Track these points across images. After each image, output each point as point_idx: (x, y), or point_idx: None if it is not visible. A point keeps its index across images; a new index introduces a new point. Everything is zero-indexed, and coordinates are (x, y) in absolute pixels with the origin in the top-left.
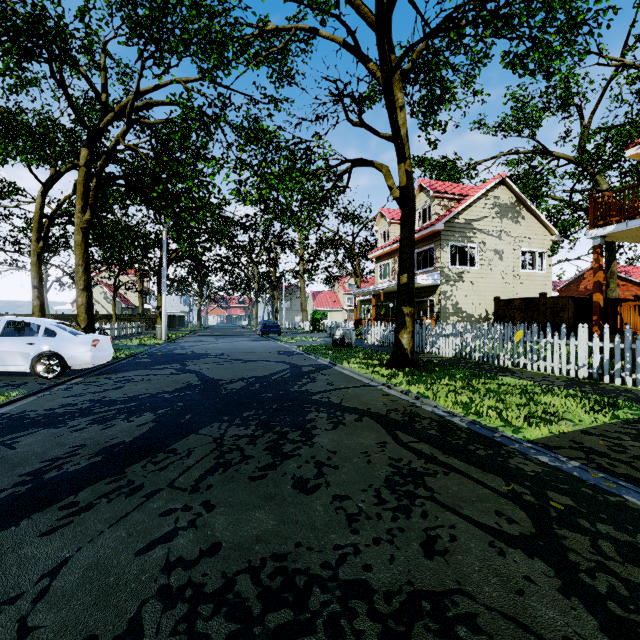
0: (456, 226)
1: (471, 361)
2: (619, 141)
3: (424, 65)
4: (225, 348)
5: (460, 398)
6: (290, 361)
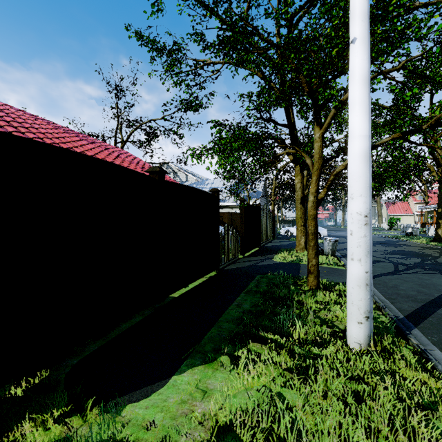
0: None
1: None
2: None
3: None
4: None
5: None
6: (386, 239)
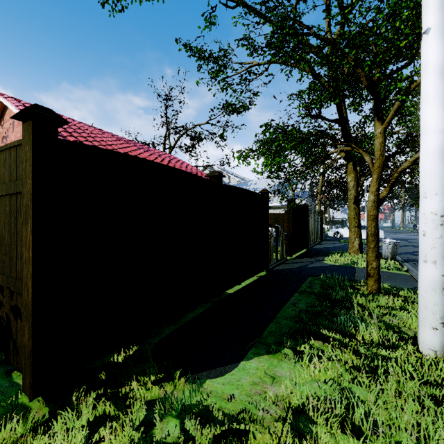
0: None
1: None
2: None
3: None
4: (411, 237)
5: None
6: None
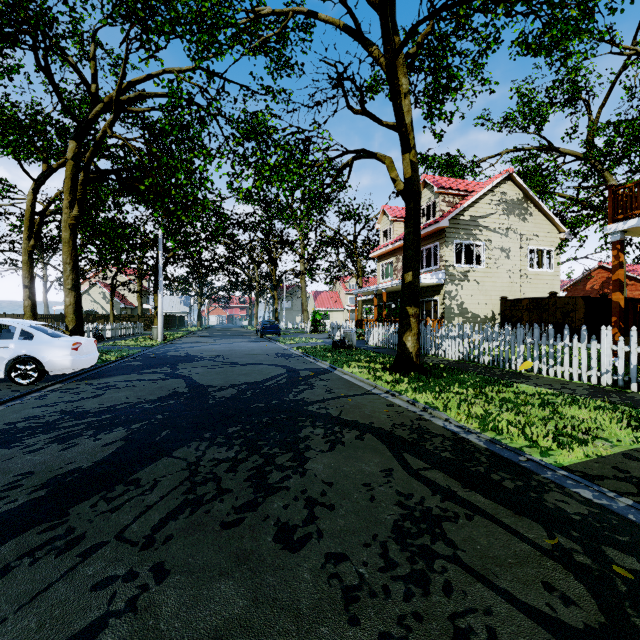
0: (461, 223)
1: (480, 365)
2: (630, 135)
3: (429, 51)
4: (221, 350)
5: (474, 410)
6: (287, 364)
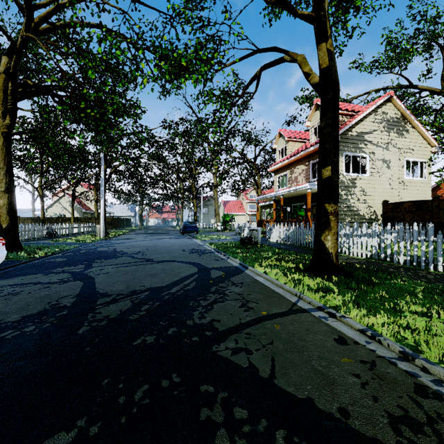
0: (350, 138)
1: (395, 265)
2: None
3: None
4: (146, 245)
5: None
6: (199, 262)
